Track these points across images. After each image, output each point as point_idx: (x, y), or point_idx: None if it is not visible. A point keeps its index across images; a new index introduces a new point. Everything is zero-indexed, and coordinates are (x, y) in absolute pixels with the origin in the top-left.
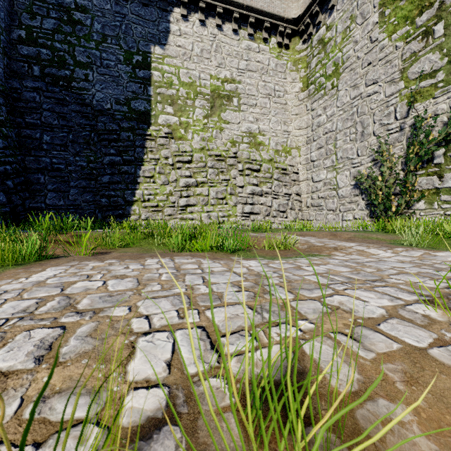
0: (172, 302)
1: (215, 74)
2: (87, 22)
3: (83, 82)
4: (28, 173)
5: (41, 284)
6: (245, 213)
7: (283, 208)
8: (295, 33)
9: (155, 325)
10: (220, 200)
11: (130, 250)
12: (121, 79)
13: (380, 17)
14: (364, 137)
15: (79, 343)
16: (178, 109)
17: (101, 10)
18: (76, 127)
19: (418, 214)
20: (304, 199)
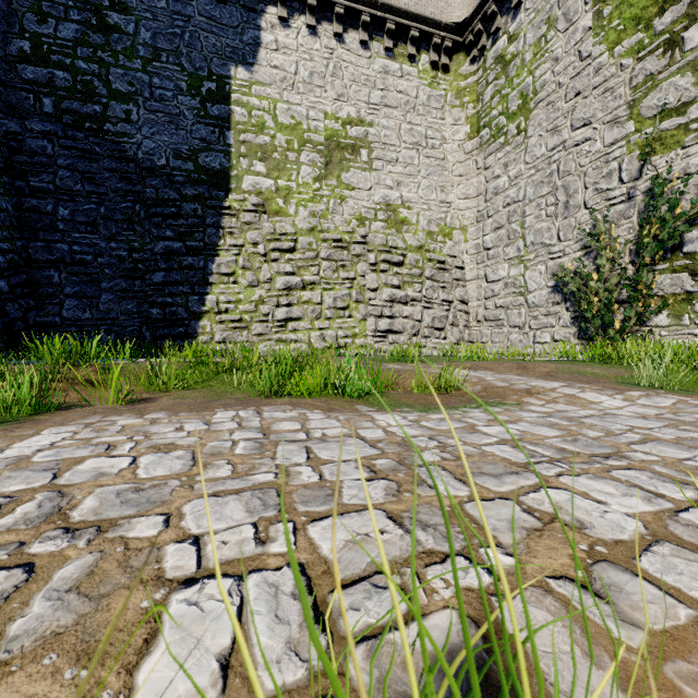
0: (247, 505)
1: (333, 111)
2: (129, 29)
3: (122, 123)
4: (34, 268)
5: (22, 463)
6: (380, 331)
7: (440, 324)
8: (459, 47)
9: (209, 560)
10: (340, 311)
11: (192, 394)
12: (183, 120)
13: (596, 19)
14: (570, 210)
15: (49, 609)
16: (274, 167)
17: (151, 9)
18: (111, 194)
19: (657, 334)
20: (472, 308)
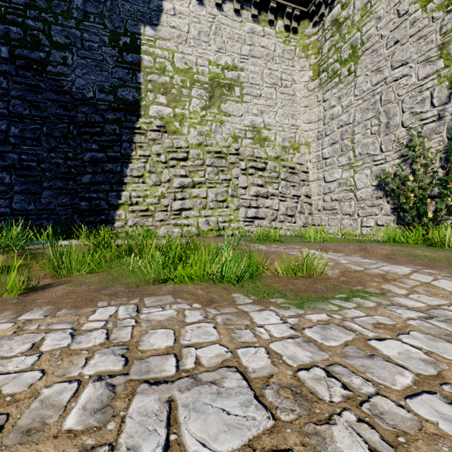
0: None
1: (215, 60)
2: None
3: (61, 66)
4: None
5: None
6: (249, 217)
7: (291, 212)
8: (304, 15)
9: None
10: (220, 203)
11: (91, 279)
12: (106, 64)
13: None
14: (390, 129)
15: None
16: (172, 99)
17: None
18: (52, 118)
19: None
20: (314, 201)
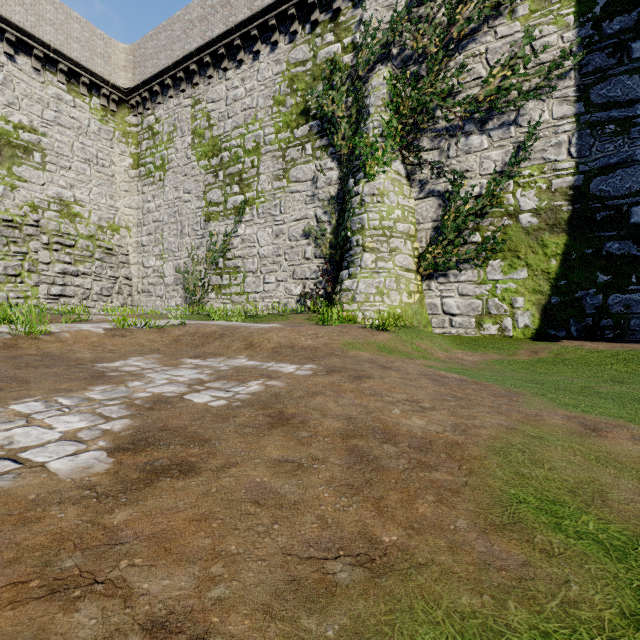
0: None
1: (4, 114)
2: None
3: None
4: None
5: None
6: (53, 295)
7: (108, 293)
8: (125, 102)
9: None
10: (11, 277)
11: None
12: None
13: (193, 142)
14: (183, 235)
15: None
16: None
17: None
18: None
19: (212, 302)
20: (135, 283)
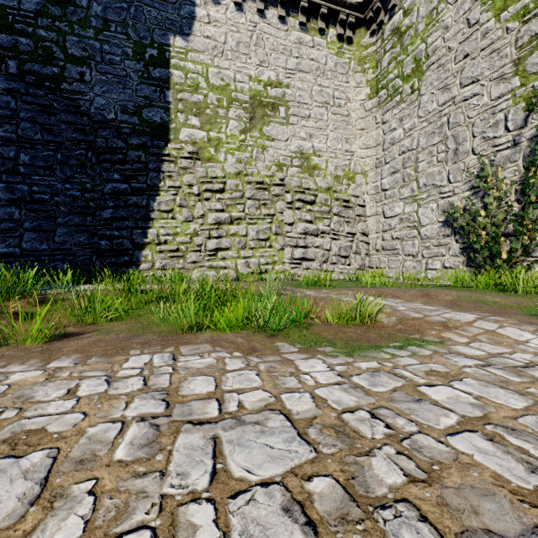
0: None
1: (256, 75)
2: (83, 3)
3: (77, 83)
4: None
5: None
6: (295, 259)
7: (345, 253)
8: (360, 23)
9: None
10: (262, 242)
11: (118, 327)
12: (129, 80)
13: None
14: (459, 156)
15: None
16: (206, 121)
17: None
18: (67, 143)
19: None
20: (372, 239)
